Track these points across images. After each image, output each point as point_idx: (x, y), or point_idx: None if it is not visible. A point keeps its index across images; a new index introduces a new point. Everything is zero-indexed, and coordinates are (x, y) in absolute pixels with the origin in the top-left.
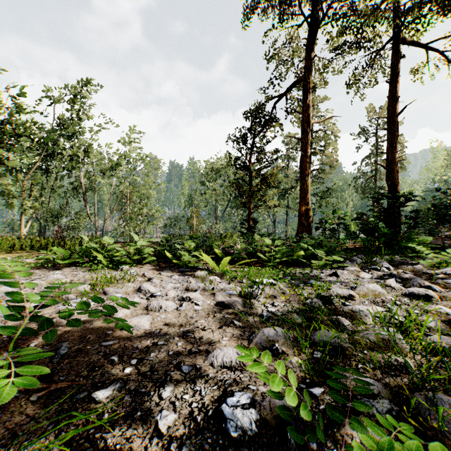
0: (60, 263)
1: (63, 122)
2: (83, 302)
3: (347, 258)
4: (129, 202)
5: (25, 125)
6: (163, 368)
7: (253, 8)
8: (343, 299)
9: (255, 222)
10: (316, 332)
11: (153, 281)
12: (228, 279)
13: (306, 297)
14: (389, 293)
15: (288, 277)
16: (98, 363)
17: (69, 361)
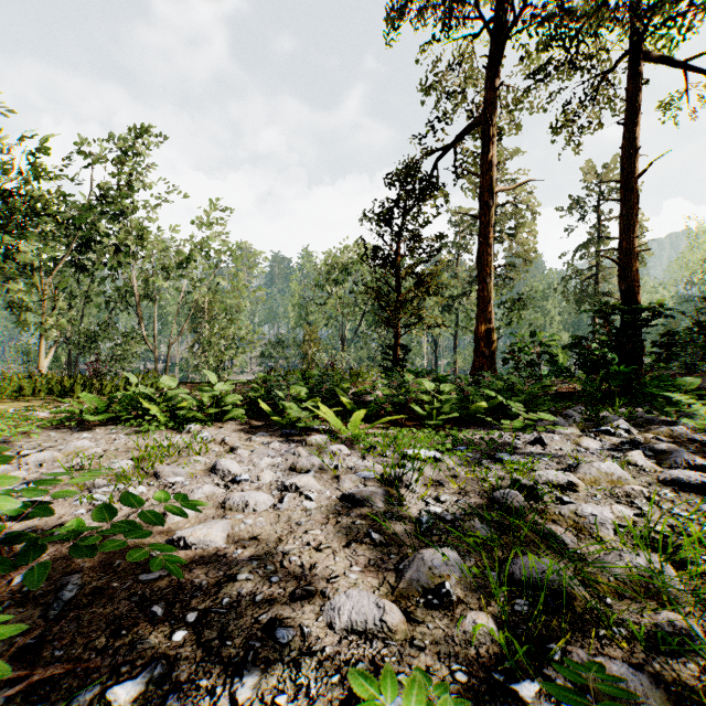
0: (89, 420)
1: (103, 193)
2: (105, 506)
3: (557, 412)
4: (207, 317)
5: (45, 198)
6: (243, 633)
7: (402, 9)
8: (558, 490)
9: (405, 351)
10: (516, 558)
11: (237, 453)
12: (362, 450)
13: (494, 485)
14: (635, 478)
15: (462, 448)
16: (127, 619)
17: (77, 615)
